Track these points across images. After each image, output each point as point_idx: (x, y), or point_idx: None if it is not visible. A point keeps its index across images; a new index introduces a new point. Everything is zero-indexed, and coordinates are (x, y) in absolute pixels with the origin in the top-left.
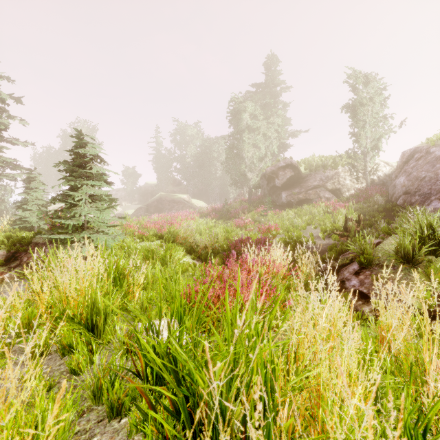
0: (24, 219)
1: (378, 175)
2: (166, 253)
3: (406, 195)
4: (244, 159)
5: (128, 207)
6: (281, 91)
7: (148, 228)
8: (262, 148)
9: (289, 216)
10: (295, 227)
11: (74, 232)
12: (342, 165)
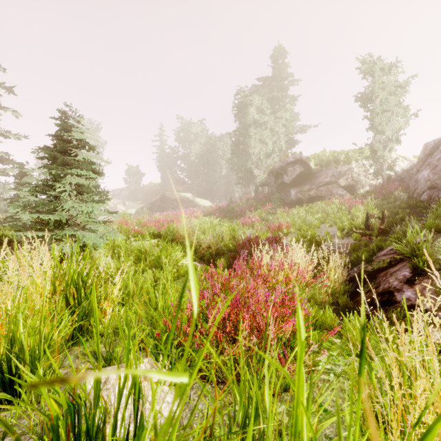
0: (14, 217)
1: (395, 170)
2: (161, 253)
3: (432, 190)
4: (250, 155)
5: (131, 206)
6: (289, 85)
7: (148, 227)
8: (269, 144)
9: (300, 214)
10: (308, 225)
11: (57, 228)
12: (355, 160)
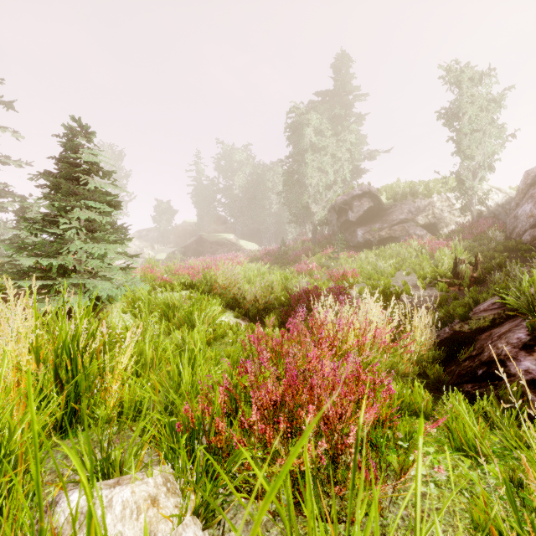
0: (14, 262)
1: (487, 205)
2: (193, 308)
3: None
4: (307, 187)
5: (161, 251)
6: (354, 100)
7: (180, 275)
8: (330, 173)
9: (369, 260)
10: (379, 273)
11: (61, 276)
12: (437, 192)
